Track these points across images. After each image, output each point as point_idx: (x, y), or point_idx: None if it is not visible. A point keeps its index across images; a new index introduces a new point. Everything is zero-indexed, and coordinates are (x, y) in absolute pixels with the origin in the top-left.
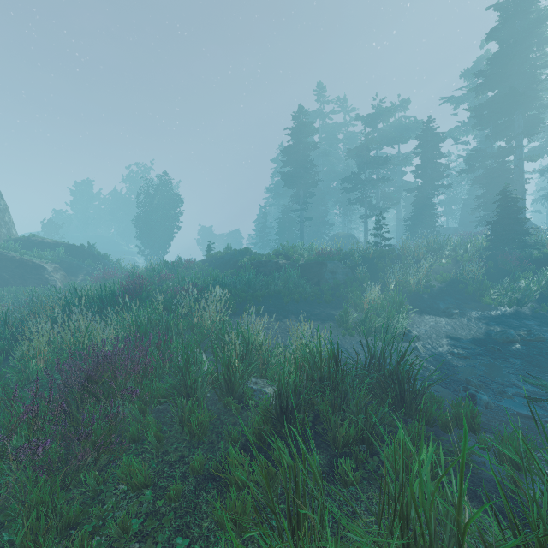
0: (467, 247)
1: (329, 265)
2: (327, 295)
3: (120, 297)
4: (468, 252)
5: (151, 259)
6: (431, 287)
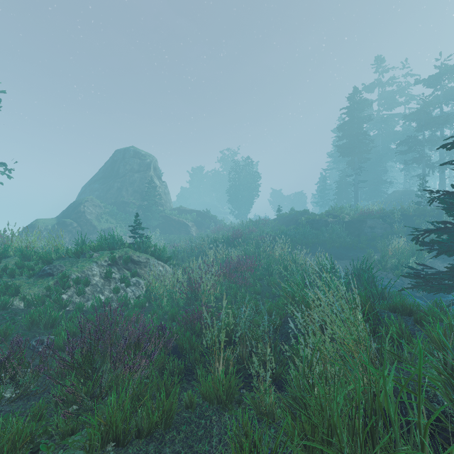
0: None
1: (368, 222)
2: (362, 244)
3: (234, 240)
4: None
5: (239, 217)
6: None
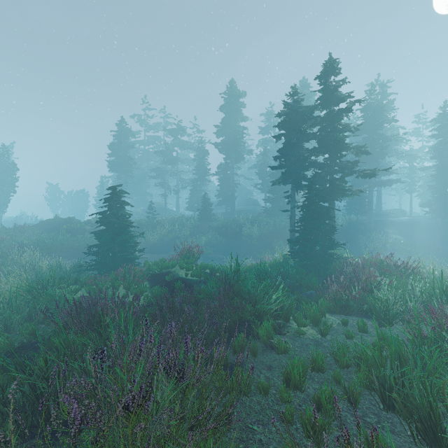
0: (191, 220)
1: None
2: None
3: None
4: (192, 222)
5: None
6: (164, 240)
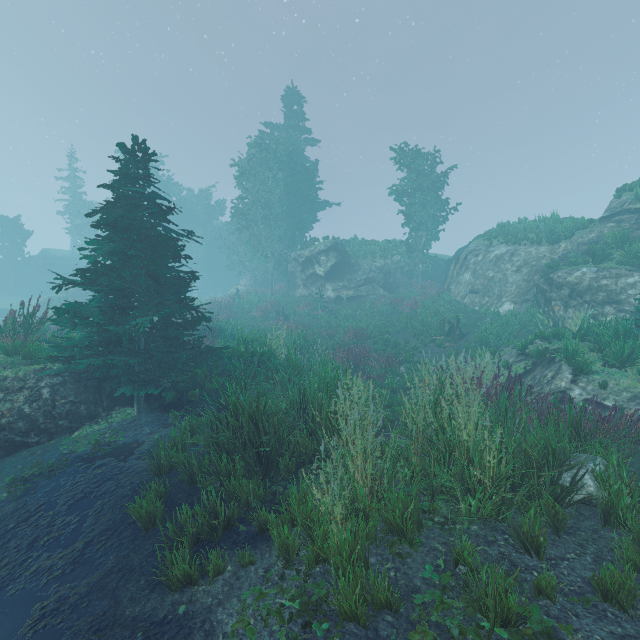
0: None
1: None
2: None
3: None
4: None
5: None
6: None
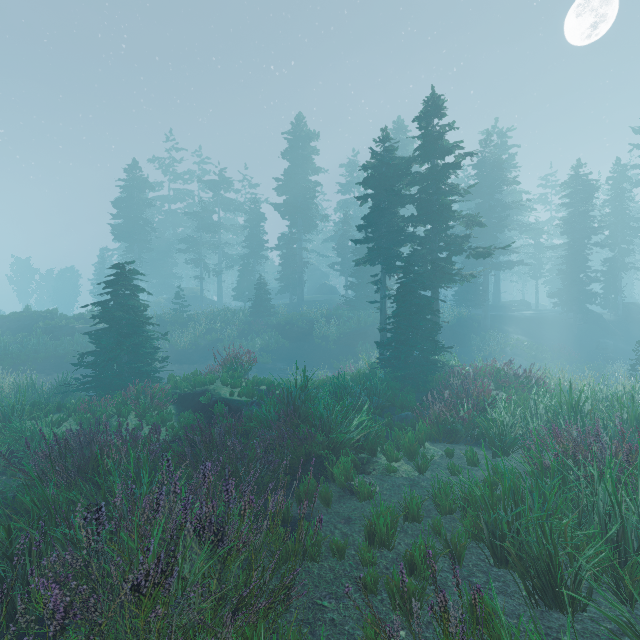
0: (240, 315)
1: None
2: None
3: None
4: (241, 318)
5: None
6: (198, 344)
